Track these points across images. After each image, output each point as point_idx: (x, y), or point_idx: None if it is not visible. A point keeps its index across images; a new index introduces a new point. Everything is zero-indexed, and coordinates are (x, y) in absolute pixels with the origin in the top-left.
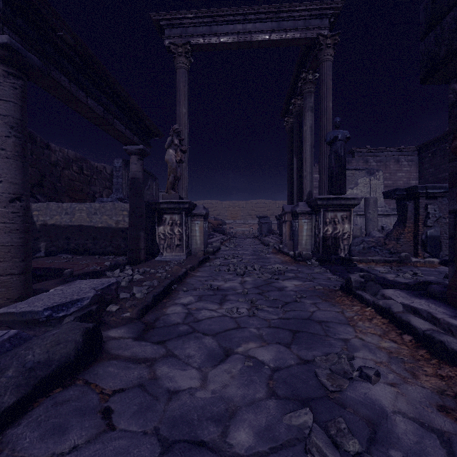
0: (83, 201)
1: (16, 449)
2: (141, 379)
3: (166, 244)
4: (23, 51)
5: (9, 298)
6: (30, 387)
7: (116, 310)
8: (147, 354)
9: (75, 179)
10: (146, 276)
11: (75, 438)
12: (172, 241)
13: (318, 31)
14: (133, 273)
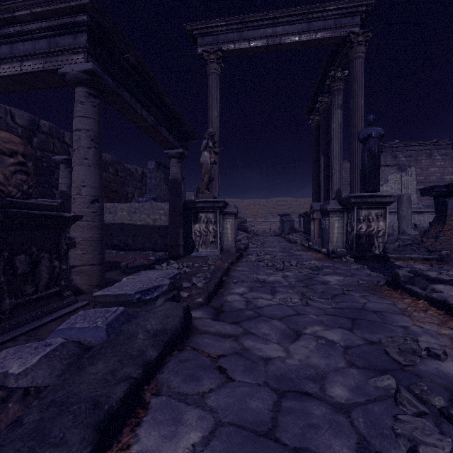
0: (118, 201)
1: (170, 387)
2: (234, 349)
3: (201, 241)
4: (102, 75)
5: (91, 285)
6: (161, 347)
7: (187, 296)
8: (228, 331)
9: (111, 181)
10: (193, 269)
11: (207, 384)
12: (207, 238)
13: (349, 28)
14: (179, 267)
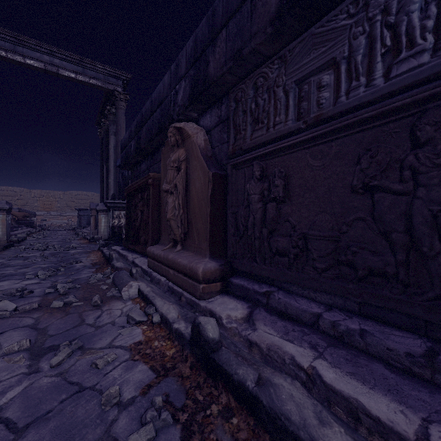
0: None
1: None
2: None
3: None
4: None
5: None
6: None
7: None
8: None
9: None
10: None
11: None
12: None
13: (115, 86)
14: None
